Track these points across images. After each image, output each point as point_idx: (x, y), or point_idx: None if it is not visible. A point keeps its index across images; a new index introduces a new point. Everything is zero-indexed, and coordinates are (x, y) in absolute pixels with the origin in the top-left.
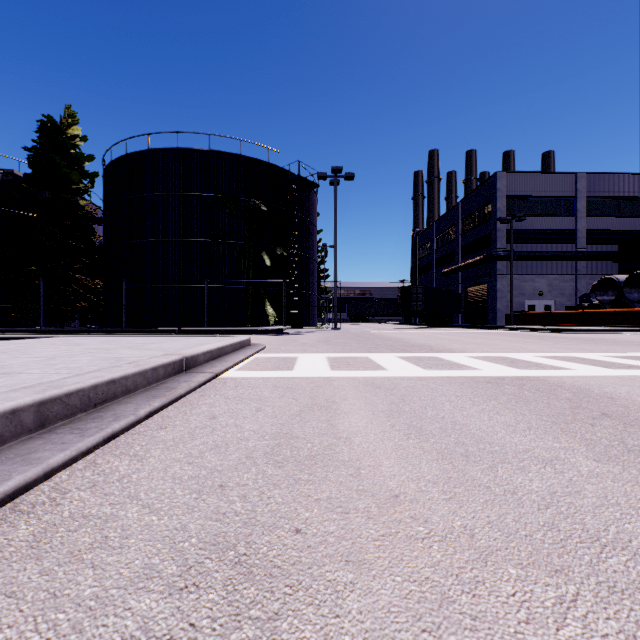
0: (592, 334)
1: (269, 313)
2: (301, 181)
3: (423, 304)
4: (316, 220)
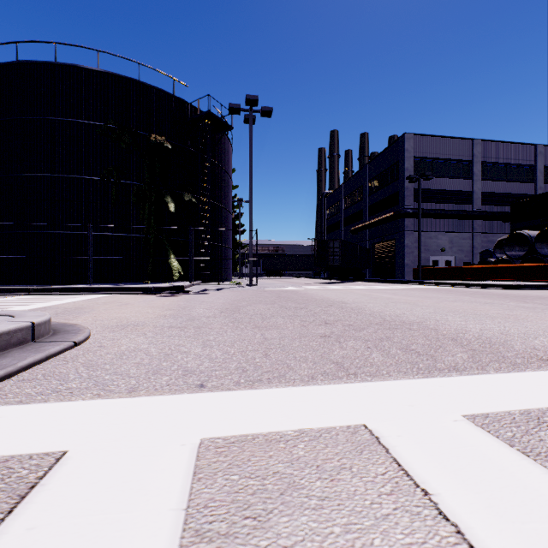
0: (531, 290)
1: (173, 267)
2: (212, 120)
3: (340, 258)
4: (230, 170)
